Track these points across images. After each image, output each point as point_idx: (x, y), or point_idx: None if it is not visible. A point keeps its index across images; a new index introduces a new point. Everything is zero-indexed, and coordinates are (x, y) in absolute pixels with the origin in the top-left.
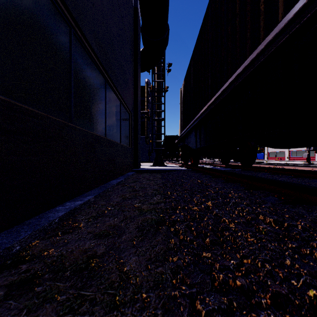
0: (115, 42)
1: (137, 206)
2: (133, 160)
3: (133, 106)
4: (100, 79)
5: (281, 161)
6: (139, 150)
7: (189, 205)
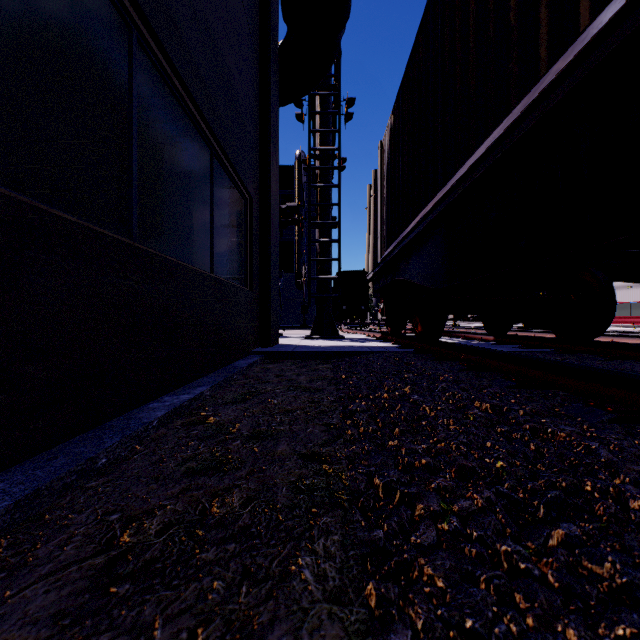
0: None
1: None
2: (259, 323)
3: (258, 181)
4: (95, 5)
5: None
6: (274, 299)
7: None
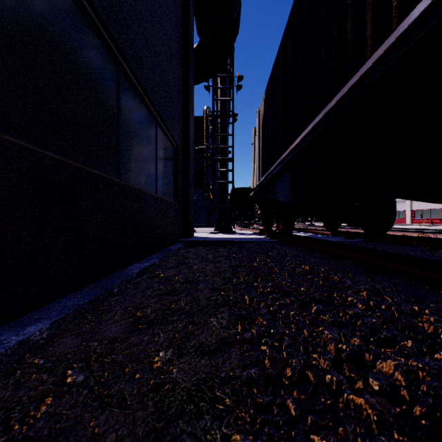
0: (140, 2)
1: (160, 364)
2: (182, 223)
3: (181, 135)
4: (103, 59)
5: (400, 225)
6: (191, 208)
7: (326, 375)
